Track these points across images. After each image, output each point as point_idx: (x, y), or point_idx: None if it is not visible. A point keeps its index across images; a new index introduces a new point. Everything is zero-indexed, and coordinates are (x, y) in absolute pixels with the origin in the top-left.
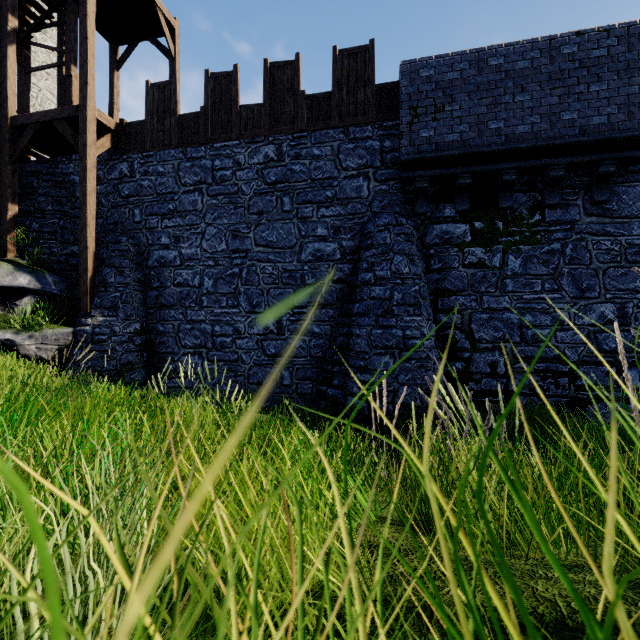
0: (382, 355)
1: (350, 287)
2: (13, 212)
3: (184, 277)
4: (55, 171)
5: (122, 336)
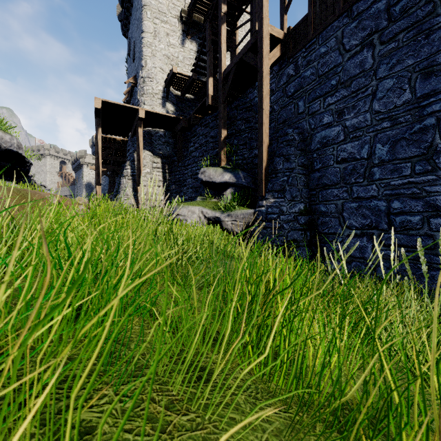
0: None
1: None
2: (224, 135)
3: (348, 151)
4: (246, 101)
5: (288, 215)
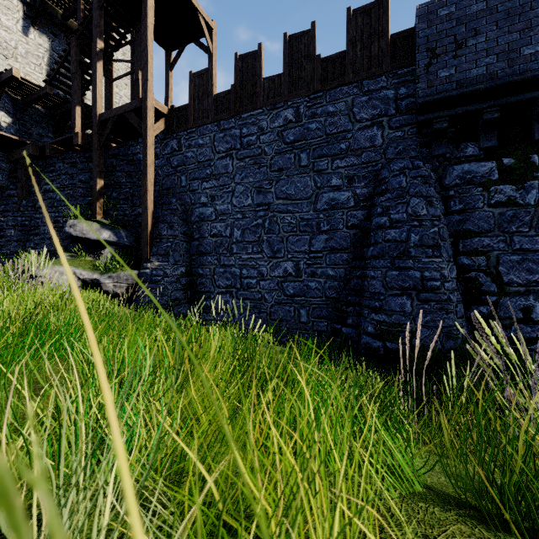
0: (398, 296)
1: (364, 232)
2: (100, 185)
3: (218, 229)
4: (127, 152)
5: (172, 277)
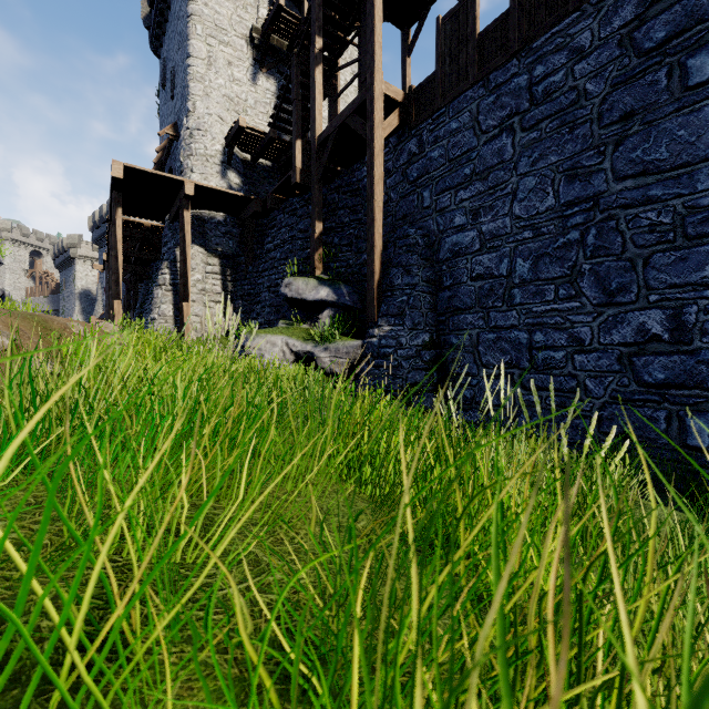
0: None
1: None
2: (319, 230)
3: (485, 265)
4: (351, 181)
5: (408, 349)
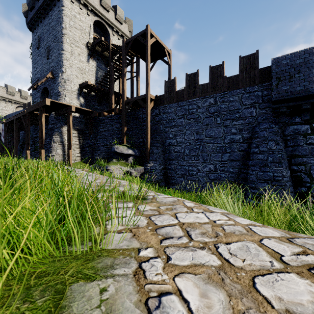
0: (263, 183)
1: (247, 153)
2: (125, 130)
3: (178, 149)
4: (135, 114)
5: (158, 170)
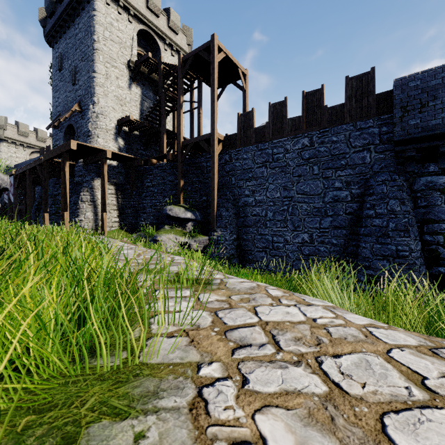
0: (381, 260)
1: (357, 217)
2: (182, 184)
3: (257, 211)
4: (196, 162)
5: (229, 241)
